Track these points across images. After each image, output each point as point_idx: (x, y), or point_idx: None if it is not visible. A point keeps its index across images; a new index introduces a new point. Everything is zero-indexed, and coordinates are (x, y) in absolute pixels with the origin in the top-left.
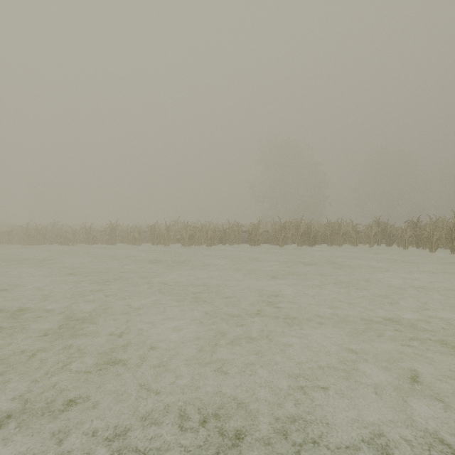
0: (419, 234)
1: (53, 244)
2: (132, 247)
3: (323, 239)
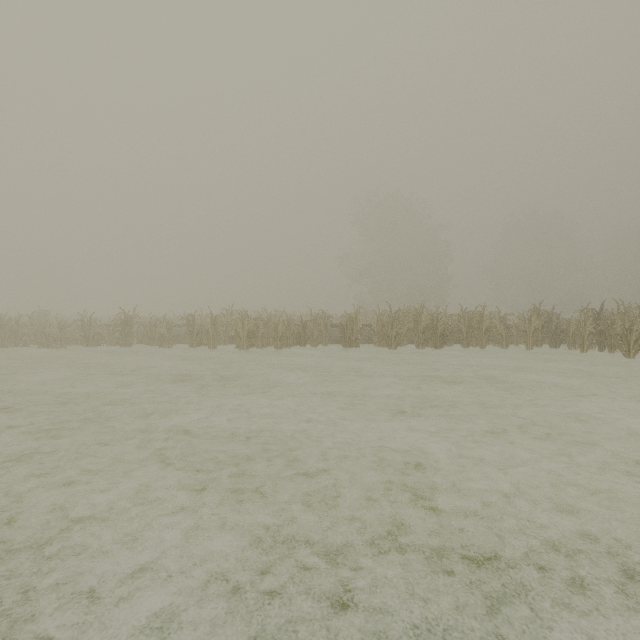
0: (603, 330)
1: (31, 346)
2: (159, 351)
3: (454, 337)
